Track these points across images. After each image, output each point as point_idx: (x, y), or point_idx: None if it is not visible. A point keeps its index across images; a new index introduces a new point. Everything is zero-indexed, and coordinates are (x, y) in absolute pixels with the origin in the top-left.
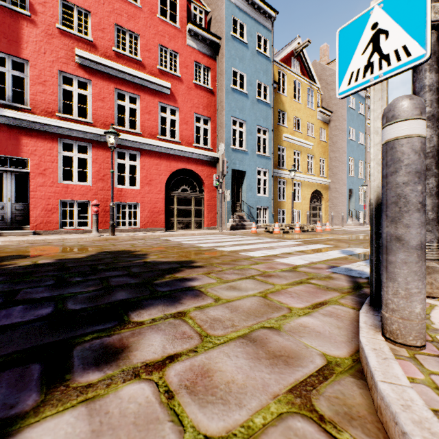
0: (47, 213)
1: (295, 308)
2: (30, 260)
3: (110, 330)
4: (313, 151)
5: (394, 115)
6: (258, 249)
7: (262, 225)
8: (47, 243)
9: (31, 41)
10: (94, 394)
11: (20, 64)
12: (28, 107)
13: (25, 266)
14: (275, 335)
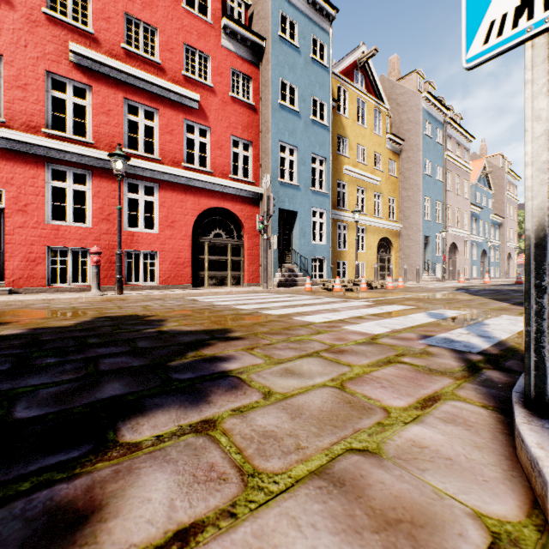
0: (29, 264)
1: (393, 408)
2: None
3: (76, 464)
4: (381, 188)
5: None
6: (317, 312)
7: (318, 280)
8: (26, 305)
9: (7, 29)
10: None
11: None
12: (2, 119)
13: None
14: (375, 467)
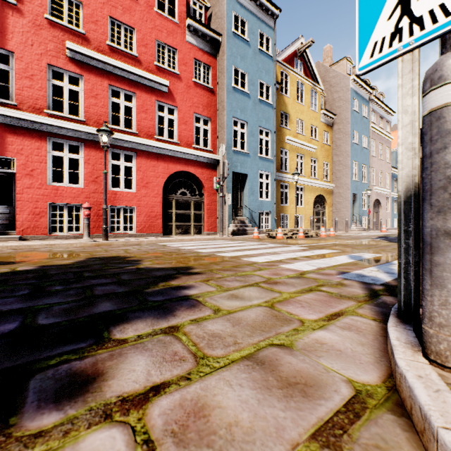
0: (35, 217)
1: (307, 320)
2: (8, 267)
3: (84, 350)
4: (317, 154)
5: (441, 76)
6: (261, 254)
7: (264, 230)
8: (33, 248)
9: (17, 32)
10: (43, 449)
11: (7, 59)
12: (14, 102)
13: (0, 273)
14: (287, 354)
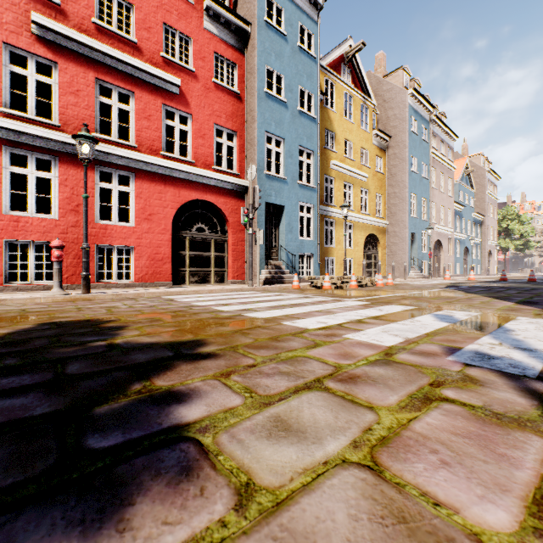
0: None
1: (496, 537)
2: None
3: None
4: (368, 184)
5: None
6: (309, 314)
7: (307, 278)
8: None
9: None
10: None
11: None
12: None
13: None
14: None
